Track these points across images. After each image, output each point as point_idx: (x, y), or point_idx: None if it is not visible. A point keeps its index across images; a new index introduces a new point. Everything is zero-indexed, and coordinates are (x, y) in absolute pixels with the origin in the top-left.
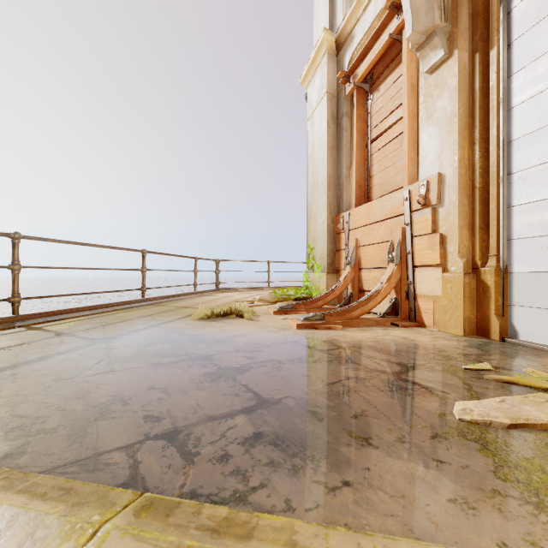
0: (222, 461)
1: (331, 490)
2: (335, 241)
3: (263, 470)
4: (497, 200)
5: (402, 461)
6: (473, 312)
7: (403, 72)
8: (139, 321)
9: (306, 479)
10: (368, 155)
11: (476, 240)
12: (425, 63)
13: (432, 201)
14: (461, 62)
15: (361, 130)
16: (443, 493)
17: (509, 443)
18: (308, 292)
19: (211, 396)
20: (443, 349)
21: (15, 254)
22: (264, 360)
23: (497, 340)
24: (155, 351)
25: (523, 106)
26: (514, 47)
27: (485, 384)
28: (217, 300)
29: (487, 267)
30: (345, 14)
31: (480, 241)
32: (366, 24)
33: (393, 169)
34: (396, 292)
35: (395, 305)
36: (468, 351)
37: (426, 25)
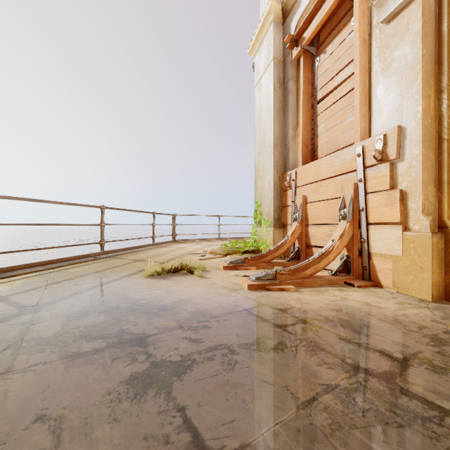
0: None
1: None
2: (281, 197)
3: None
4: None
5: None
6: (440, 274)
7: (355, 27)
8: (88, 279)
9: None
10: (314, 115)
11: (444, 196)
12: (382, 12)
13: (391, 156)
14: (426, 5)
15: (307, 92)
16: None
17: None
18: (256, 245)
19: (123, 442)
20: (421, 324)
21: None
22: (211, 347)
23: None
24: (83, 328)
25: None
26: None
27: None
28: (171, 252)
29: None
30: None
31: (449, 197)
32: None
33: (341, 127)
34: (347, 249)
35: (346, 262)
36: None
37: None
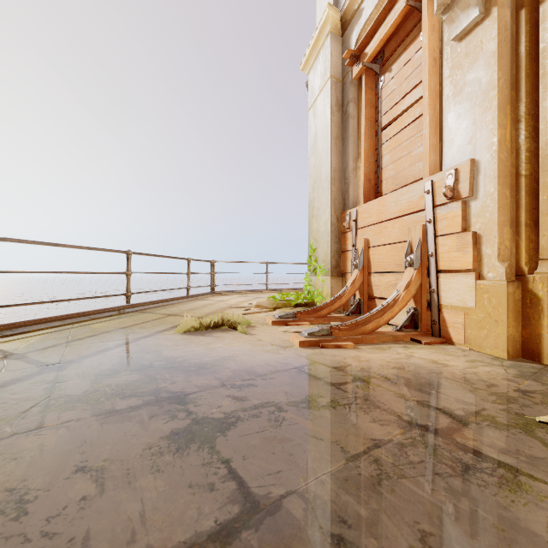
0: None
1: None
2: (340, 241)
3: None
4: None
5: None
6: (517, 329)
7: (423, 43)
8: (114, 335)
9: None
10: (378, 144)
11: (521, 240)
12: (454, 28)
13: (463, 193)
14: (501, 22)
15: (370, 117)
16: None
17: None
18: (310, 297)
19: (168, 489)
20: (491, 382)
21: None
22: (257, 404)
23: None
24: (115, 386)
25: None
26: None
27: None
28: (210, 306)
29: (537, 274)
30: None
31: (527, 241)
32: None
33: (408, 158)
34: (414, 301)
35: (414, 316)
36: (526, 385)
37: None
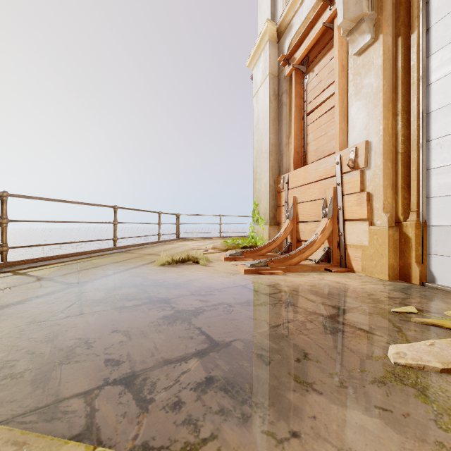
0: (174, 409)
1: (280, 442)
2: (276, 198)
3: (213, 419)
4: (417, 164)
5: (345, 408)
6: (396, 259)
7: (335, 55)
8: (110, 267)
9: (255, 429)
10: (304, 126)
11: (399, 198)
12: (354, 47)
13: (360, 165)
14: (385, 45)
15: (299, 105)
16: (389, 446)
17: (443, 388)
18: (254, 241)
19: (167, 338)
20: (371, 293)
21: (4, 210)
22: (216, 304)
23: (418, 284)
24: (121, 295)
25: (440, 82)
26: (432, 31)
27: (412, 327)
28: (177, 248)
29: (408, 221)
30: (285, 7)
31: (402, 198)
32: (302, 15)
33: (326, 137)
34: (328, 242)
35: (328, 253)
36: (394, 294)
37: (356, 13)
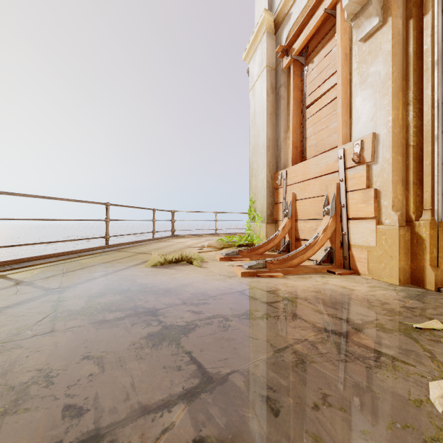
0: None
1: None
2: (273, 195)
3: None
4: (432, 157)
5: None
6: (407, 262)
7: (337, 42)
8: (98, 268)
9: None
10: (303, 120)
11: (410, 194)
12: (360, 32)
13: (367, 159)
14: (395, 29)
15: (297, 98)
16: None
17: None
18: (250, 239)
19: (149, 369)
20: (384, 301)
21: None
22: (210, 316)
23: (433, 290)
24: (103, 304)
25: None
26: None
27: None
28: (171, 246)
29: (422, 220)
30: None
31: (414, 195)
32: (301, 3)
33: (326, 131)
34: (330, 241)
35: (330, 253)
36: (410, 303)
37: None
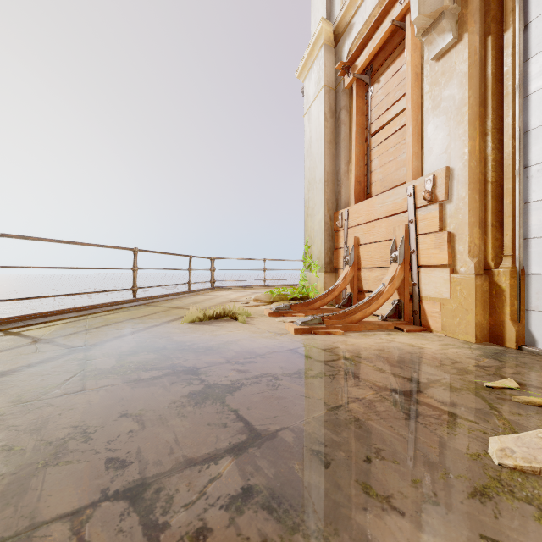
0: (197, 541)
1: None
2: (333, 239)
3: None
4: (513, 196)
5: (439, 539)
6: (485, 316)
7: (407, 60)
8: (127, 324)
9: None
10: (368, 149)
11: (488, 238)
12: (432, 49)
13: (439, 197)
14: (471, 47)
15: (361, 124)
16: None
17: None
18: (305, 291)
19: (193, 426)
20: (456, 360)
21: None
22: (257, 375)
23: (513, 348)
24: (137, 362)
25: None
26: (531, 28)
27: (515, 409)
28: (211, 300)
29: (501, 268)
30: (344, 2)
31: (493, 239)
32: (366, 12)
33: (395, 163)
34: (398, 293)
35: (398, 307)
36: (485, 362)
37: (434, 7)
